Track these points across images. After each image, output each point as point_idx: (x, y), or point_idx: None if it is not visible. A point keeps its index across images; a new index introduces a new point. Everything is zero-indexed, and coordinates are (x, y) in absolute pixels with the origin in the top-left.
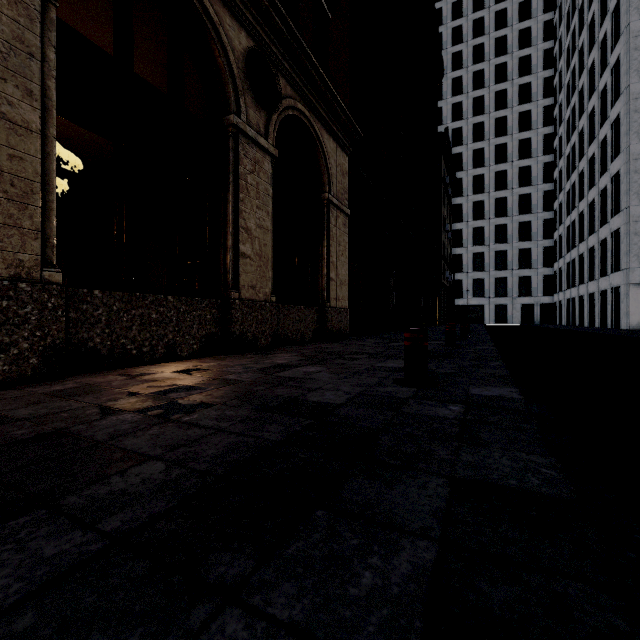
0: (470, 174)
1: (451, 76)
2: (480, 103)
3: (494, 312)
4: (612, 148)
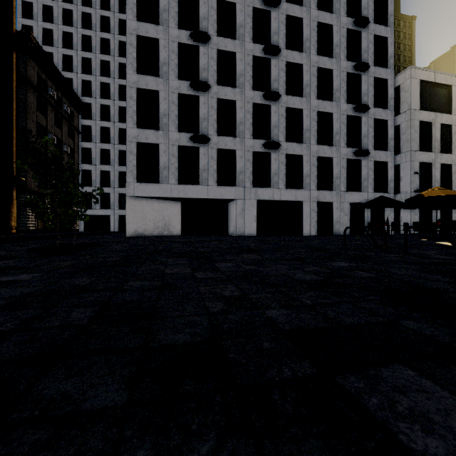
0: (98, 102)
1: (81, 9)
2: (107, 45)
3: (118, 221)
4: None
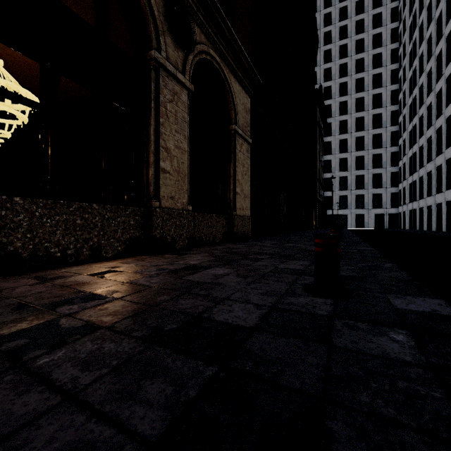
0: (337, 120)
1: (323, 49)
2: (344, 68)
3: (355, 220)
4: (446, 97)
